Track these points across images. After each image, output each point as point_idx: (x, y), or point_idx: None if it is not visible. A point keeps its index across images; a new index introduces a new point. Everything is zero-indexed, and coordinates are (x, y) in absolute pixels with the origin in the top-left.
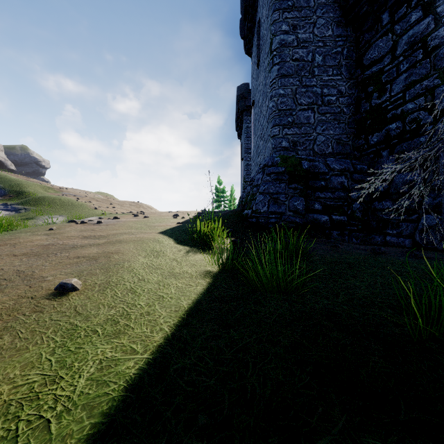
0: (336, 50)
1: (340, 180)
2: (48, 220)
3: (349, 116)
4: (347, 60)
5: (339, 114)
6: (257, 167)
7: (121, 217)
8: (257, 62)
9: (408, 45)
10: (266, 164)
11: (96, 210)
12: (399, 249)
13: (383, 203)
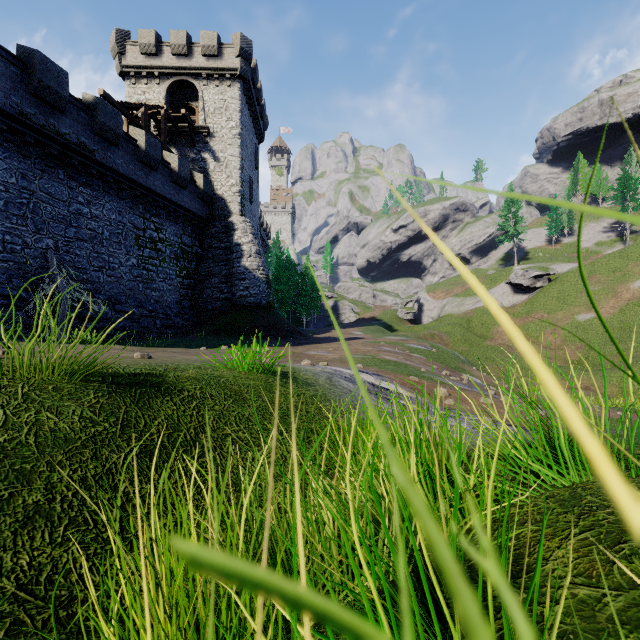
0: None
1: None
2: None
3: None
4: None
5: None
6: None
7: None
8: None
9: None
10: None
11: None
12: None
13: None
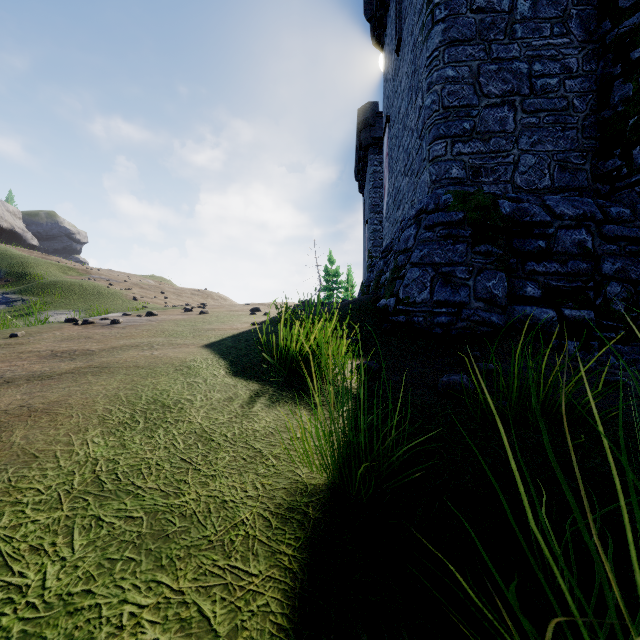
0: None
1: (577, 236)
2: (52, 318)
3: (585, 116)
4: (582, 6)
5: (565, 111)
6: (396, 227)
7: (162, 313)
8: (397, 44)
9: None
10: (422, 209)
11: (135, 302)
12: None
13: None
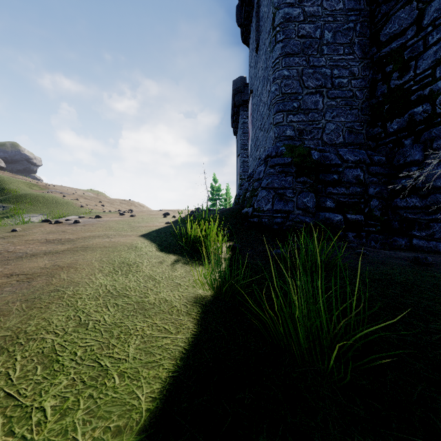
0: (347, 26)
1: (355, 173)
2: (26, 219)
3: (362, 101)
4: (361, 37)
5: (351, 98)
6: (256, 162)
7: (105, 216)
8: (256, 47)
9: (439, 12)
10: (268, 155)
11: (82, 208)
12: (438, 256)
13: (407, 200)
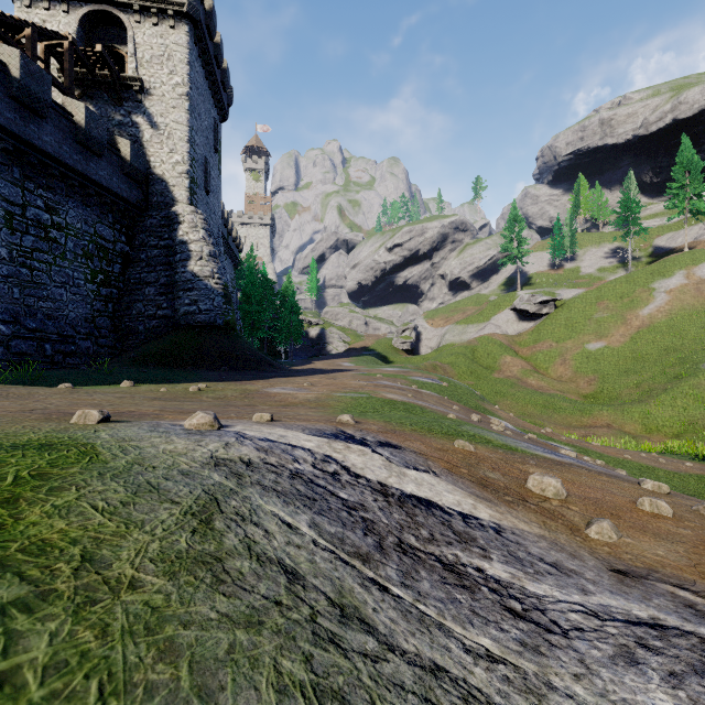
0: None
1: None
2: None
3: None
4: None
5: None
6: None
7: None
8: None
9: None
10: None
11: None
12: None
13: None
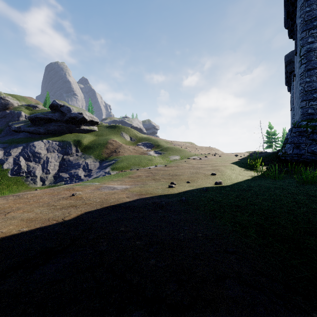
0: None
1: None
2: (173, 158)
3: None
4: None
5: None
6: None
7: (207, 156)
8: (295, 53)
9: None
10: (293, 126)
11: (191, 152)
12: None
13: None
